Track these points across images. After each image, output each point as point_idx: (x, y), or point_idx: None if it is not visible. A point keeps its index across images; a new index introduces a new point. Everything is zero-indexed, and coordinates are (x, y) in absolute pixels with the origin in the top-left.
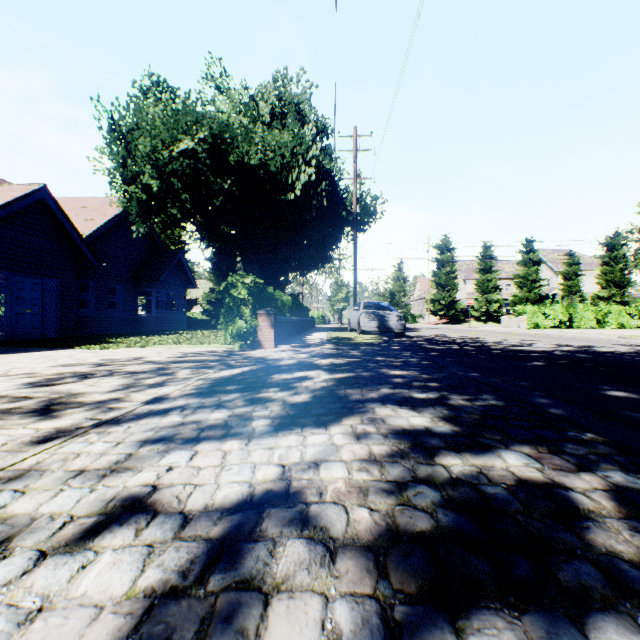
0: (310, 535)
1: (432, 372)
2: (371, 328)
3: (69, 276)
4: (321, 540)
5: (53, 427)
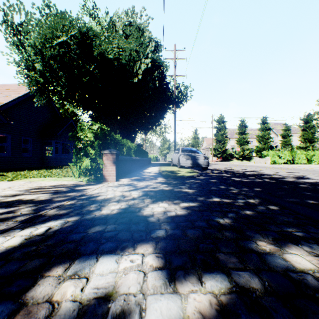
0: None
1: None
2: (187, 164)
3: None
4: None
5: None
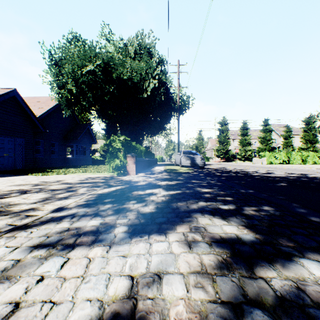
0: None
1: (225, 190)
2: (187, 164)
3: (29, 137)
4: None
5: None
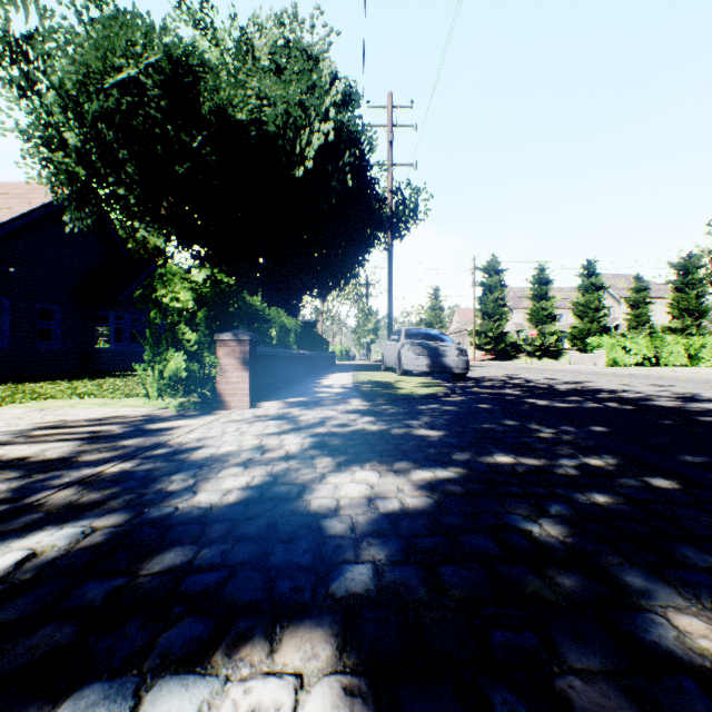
0: None
1: None
2: (419, 367)
3: None
4: None
5: None
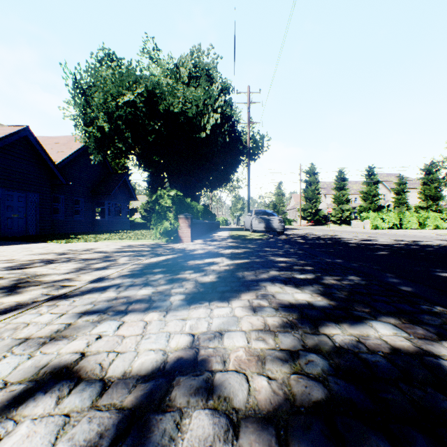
0: (214, 406)
1: (307, 259)
2: (260, 228)
3: (45, 191)
4: (225, 411)
5: (14, 301)
